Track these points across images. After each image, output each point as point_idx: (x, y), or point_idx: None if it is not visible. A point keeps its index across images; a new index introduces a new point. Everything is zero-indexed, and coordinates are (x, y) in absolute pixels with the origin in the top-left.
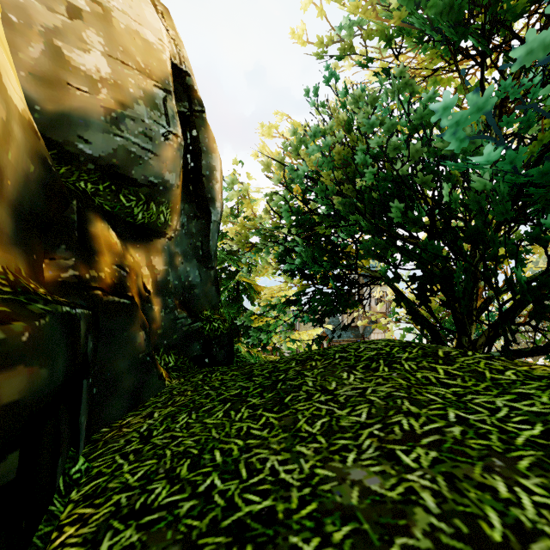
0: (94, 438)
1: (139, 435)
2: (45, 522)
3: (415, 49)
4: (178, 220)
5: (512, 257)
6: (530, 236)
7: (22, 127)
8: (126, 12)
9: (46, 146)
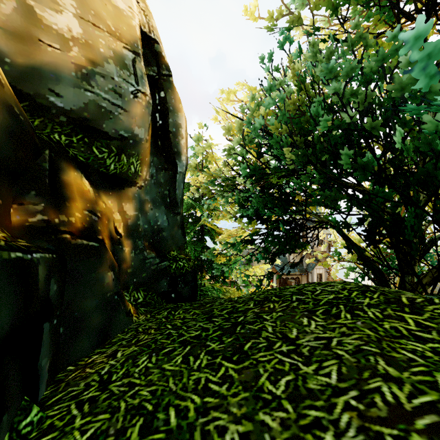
0: (59, 378)
1: (99, 378)
2: None
3: (360, 16)
4: (147, 171)
5: None
6: None
7: None
8: None
9: (18, 98)
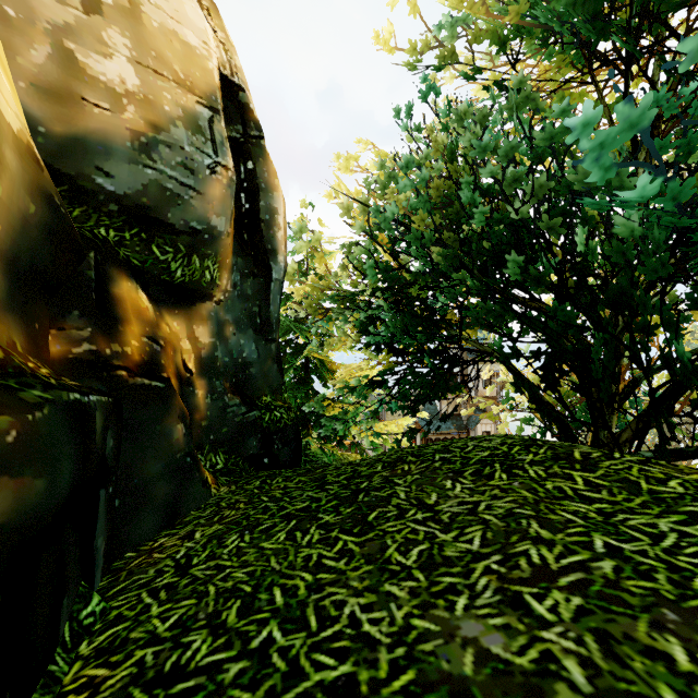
0: (116, 566)
1: (174, 563)
2: (41, 689)
3: (537, 55)
4: (229, 278)
5: (669, 326)
6: (693, 298)
7: (18, 153)
8: (161, 6)
9: (54, 180)
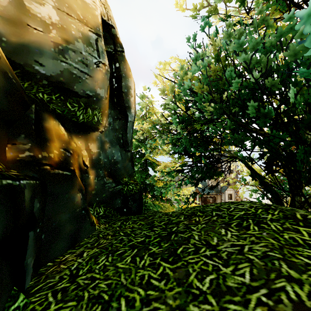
0: (41, 271)
1: (70, 273)
2: None
3: None
4: (106, 120)
5: None
6: None
7: None
8: None
9: (12, 67)
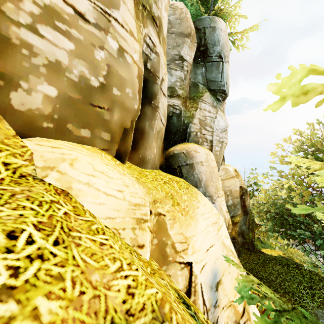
0: None
1: (242, 263)
2: None
3: None
4: (241, 218)
5: None
6: None
7: None
8: (234, 187)
9: None
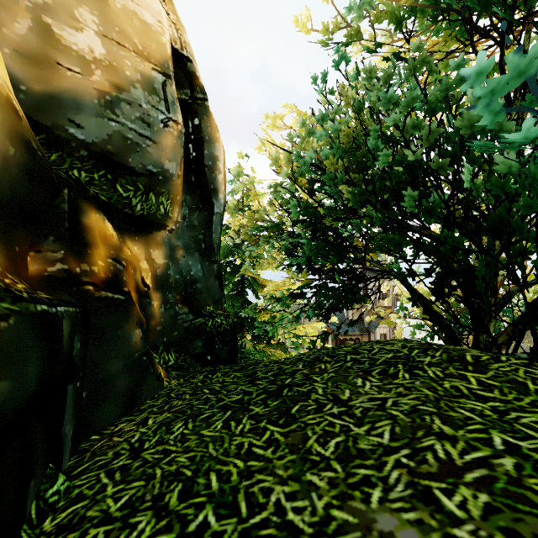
0: (83, 448)
1: (129, 447)
2: None
3: (427, 31)
4: (179, 212)
5: None
6: None
7: None
8: None
9: (34, 130)
